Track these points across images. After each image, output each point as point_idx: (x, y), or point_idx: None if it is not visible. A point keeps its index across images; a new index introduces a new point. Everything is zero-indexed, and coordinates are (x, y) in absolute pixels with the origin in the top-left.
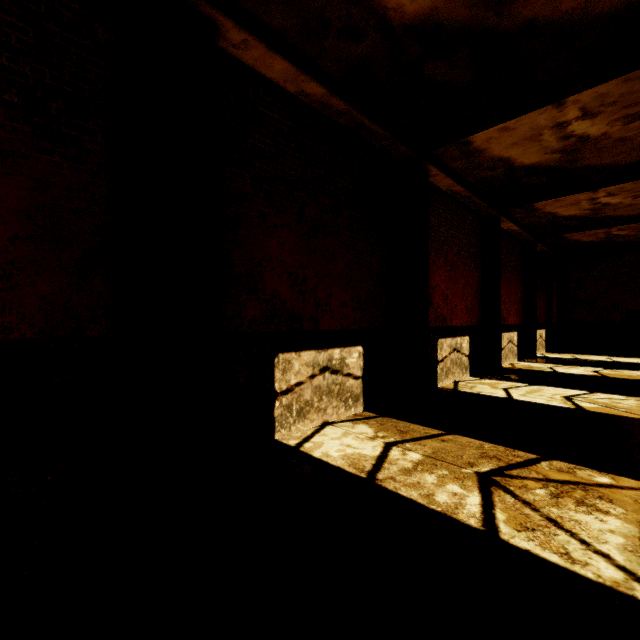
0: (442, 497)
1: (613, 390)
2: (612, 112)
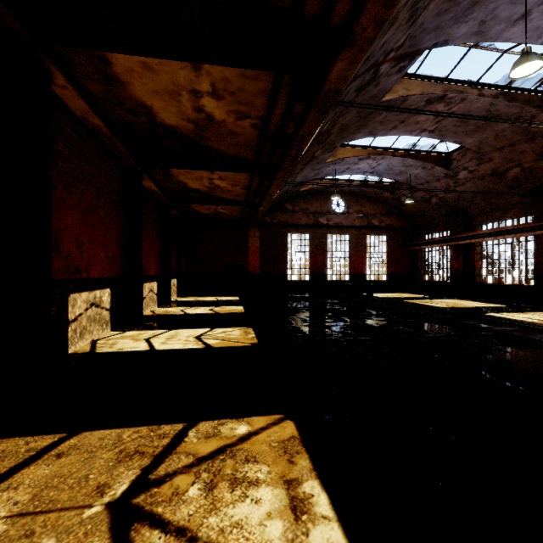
0: None
1: (225, 324)
2: (231, 102)
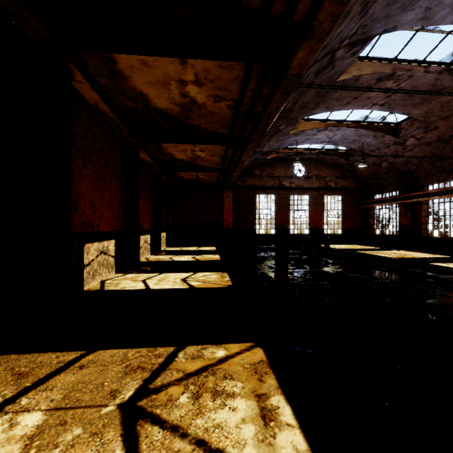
0: None
1: (205, 269)
2: (210, 88)
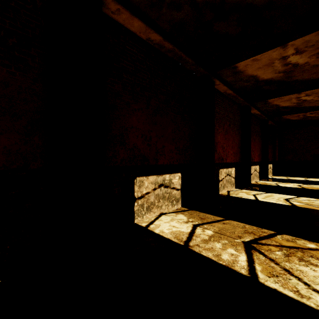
0: (225, 256)
1: (309, 195)
2: (311, 51)
